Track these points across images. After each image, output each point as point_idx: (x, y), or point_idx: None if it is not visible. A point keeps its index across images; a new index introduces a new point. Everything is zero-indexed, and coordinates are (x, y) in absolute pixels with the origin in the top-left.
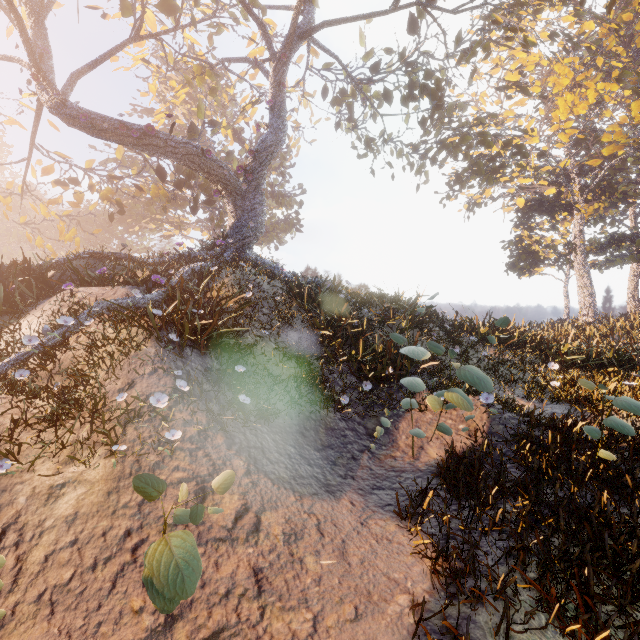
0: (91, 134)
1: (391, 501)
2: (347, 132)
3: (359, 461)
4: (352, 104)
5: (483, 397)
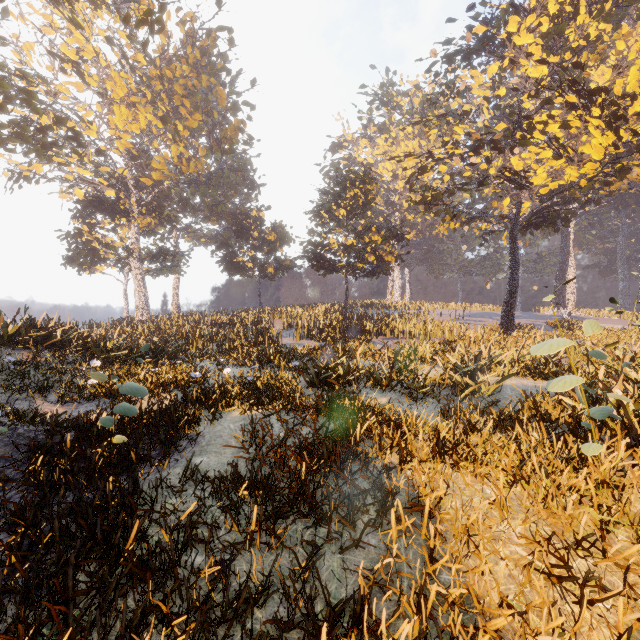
0: None
1: None
2: None
3: None
4: None
5: None
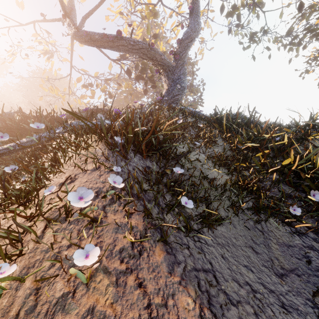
0: (90, 45)
1: None
2: (235, 35)
3: None
4: (240, 14)
5: None
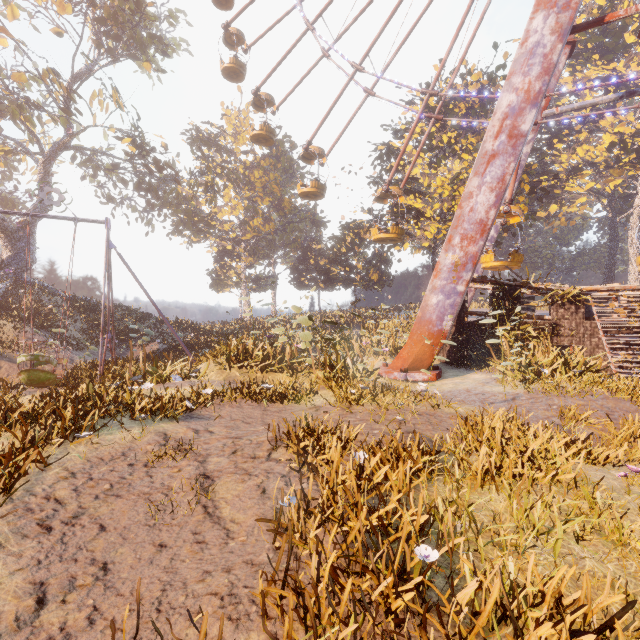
0: None
1: None
2: (91, 182)
3: None
4: (96, 168)
5: (157, 341)
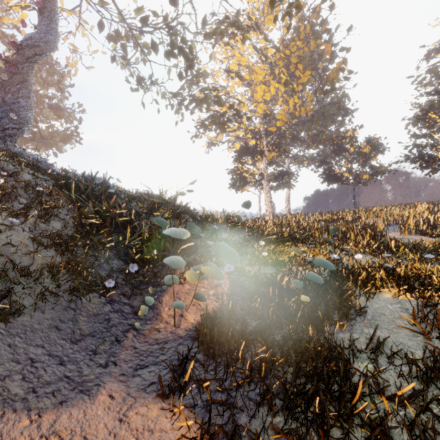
0: None
1: (154, 378)
2: (122, 68)
3: (123, 342)
4: (126, 46)
5: (227, 267)
